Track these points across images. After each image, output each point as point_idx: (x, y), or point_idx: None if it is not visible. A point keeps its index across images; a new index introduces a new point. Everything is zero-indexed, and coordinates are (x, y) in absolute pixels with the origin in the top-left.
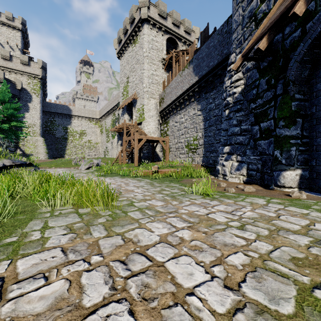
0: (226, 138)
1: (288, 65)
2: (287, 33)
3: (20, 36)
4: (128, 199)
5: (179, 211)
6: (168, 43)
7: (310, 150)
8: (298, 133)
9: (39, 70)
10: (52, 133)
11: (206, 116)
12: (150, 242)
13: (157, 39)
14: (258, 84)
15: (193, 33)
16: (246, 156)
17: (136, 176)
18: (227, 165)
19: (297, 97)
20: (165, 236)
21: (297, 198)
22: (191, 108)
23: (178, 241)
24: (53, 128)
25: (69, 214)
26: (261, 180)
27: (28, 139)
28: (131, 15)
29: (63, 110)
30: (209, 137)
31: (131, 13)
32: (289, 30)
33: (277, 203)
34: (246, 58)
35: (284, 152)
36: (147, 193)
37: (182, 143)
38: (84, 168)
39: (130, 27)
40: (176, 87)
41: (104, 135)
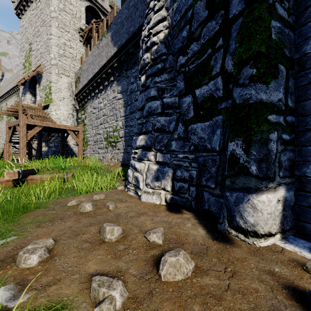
0: (142, 121)
1: None
2: None
3: None
4: None
5: None
6: (90, 14)
7: (300, 142)
8: (280, 100)
9: None
10: None
11: (127, 99)
12: None
13: (72, 1)
14: (191, 15)
15: None
16: (170, 153)
17: None
18: (141, 169)
19: (279, 10)
20: None
21: None
22: (111, 89)
23: None
24: None
25: None
26: (197, 200)
27: None
28: None
29: None
30: (131, 127)
31: None
32: None
33: None
34: None
35: (254, 144)
36: None
37: (101, 134)
38: None
39: None
40: (93, 62)
41: (5, 122)
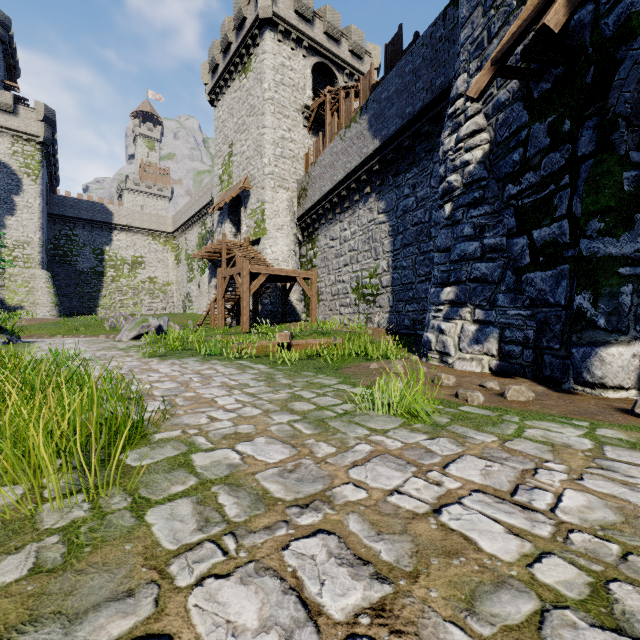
0: (448, 267)
1: (612, 80)
2: None
3: None
4: (185, 435)
5: (336, 493)
6: (317, 75)
7: None
8: (637, 250)
9: (39, 125)
10: (69, 262)
11: (398, 224)
12: None
13: (292, 64)
14: (525, 136)
15: (369, 58)
16: (496, 310)
17: (240, 356)
18: (450, 331)
19: (635, 158)
20: None
21: None
22: (365, 207)
23: None
24: (71, 251)
25: None
26: (535, 366)
27: (14, 273)
28: (237, 10)
29: (94, 212)
30: (404, 270)
31: (237, 6)
32: None
33: (626, 446)
34: (502, 68)
35: (602, 297)
36: (249, 410)
37: (345, 282)
38: (128, 338)
39: (235, 38)
40: (333, 164)
41: (183, 266)
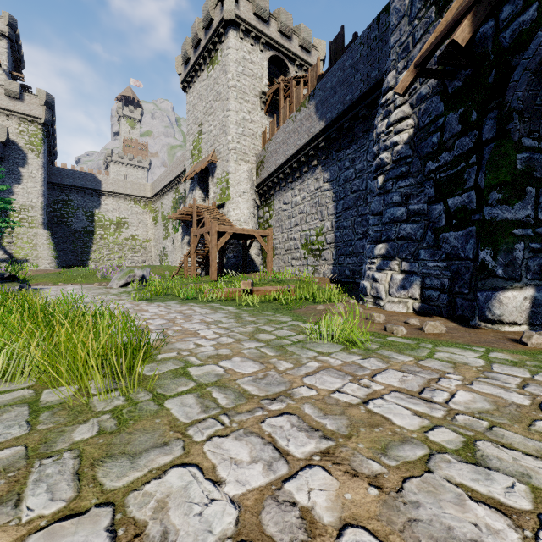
0: (380, 228)
1: (508, 81)
2: (505, 18)
3: (7, 47)
4: (180, 356)
5: (295, 392)
6: (272, 66)
7: None
8: (528, 216)
9: (41, 109)
10: (65, 223)
11: (340, 191)
12: (202, 541)
13: (252, 57)
14: (442, 123)
15: (315, 51)
16: (418, 262)
17: (211, 300)
18: (382, 280)
19: (526, 143)
20: (256, 505)
21: (539, 348)
22: (313, 177)
23: (297, 534)
24: (67, 214)
25: (8, 409)
26: (449, 307)
27: (20, 232)
28: (205, 13)
29: (86, 181)
30: (345, 229)
31: (205, 10)
32: (509, 11)
33: (510, 364)
34: (422, 70)
35: (500, 253)
36: (225, 339)
37: (296, 240)
38: (117, 285)
39: (204, 36)
40: (286, 141)
41: (160, 226)
